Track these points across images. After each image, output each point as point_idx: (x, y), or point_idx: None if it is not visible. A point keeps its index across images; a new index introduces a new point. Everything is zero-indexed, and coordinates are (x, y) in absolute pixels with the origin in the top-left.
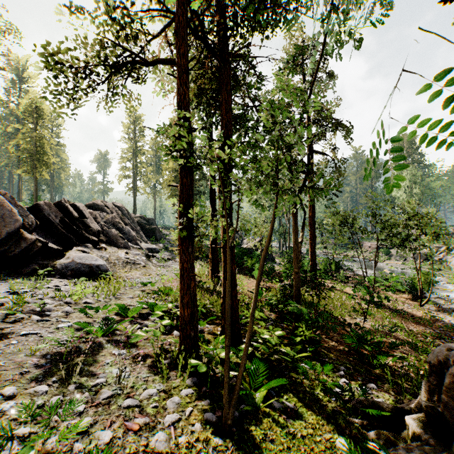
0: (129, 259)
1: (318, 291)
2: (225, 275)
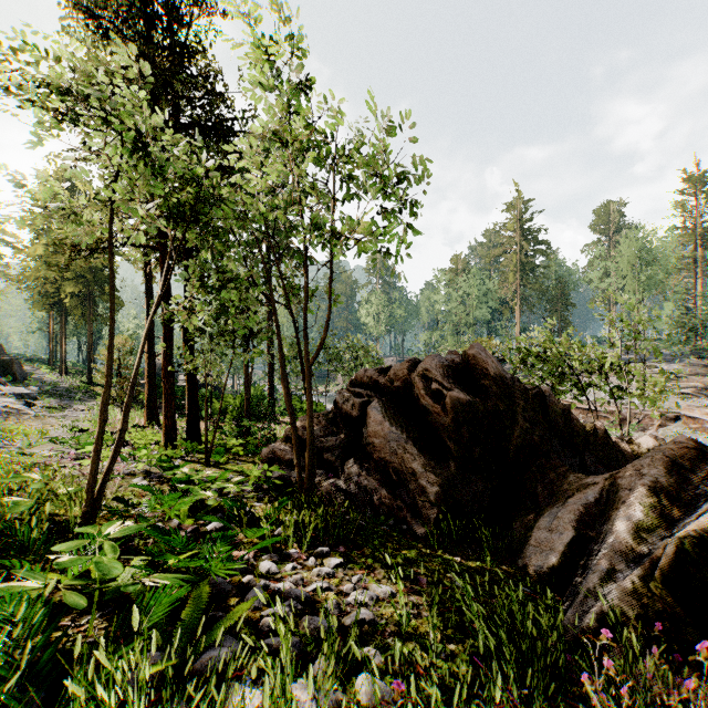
0: (9, 409)
1: (274, 425)
2: (190, 402)
